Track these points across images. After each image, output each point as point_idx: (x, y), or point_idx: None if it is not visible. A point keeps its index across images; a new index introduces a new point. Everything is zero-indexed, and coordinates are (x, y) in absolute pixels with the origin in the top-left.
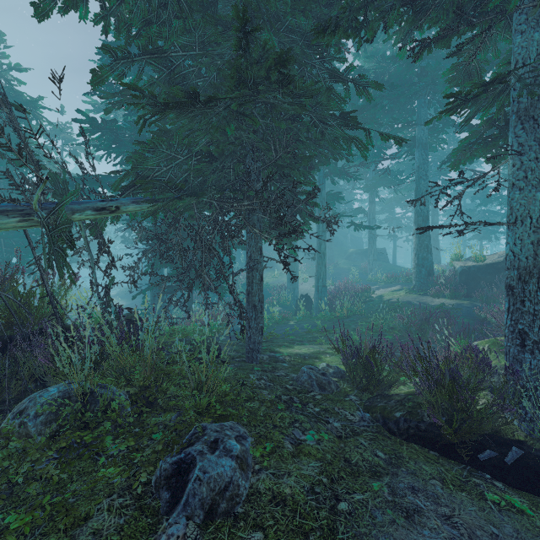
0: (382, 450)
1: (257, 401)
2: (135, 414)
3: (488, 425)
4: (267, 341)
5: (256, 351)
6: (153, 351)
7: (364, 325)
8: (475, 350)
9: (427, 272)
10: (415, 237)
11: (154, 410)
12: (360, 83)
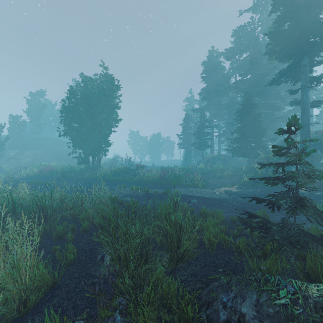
0: None
1: None
2: None
3: None
4: None
5: None
6: None
7: None
8: None
9: None
10: None
11: None
12: None
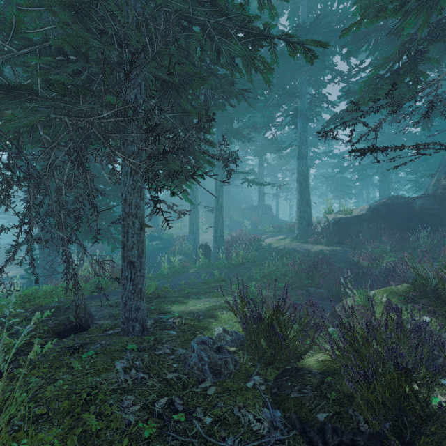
0: None
1: (98, 445)
2: None
3: None
4: (159, 297)
5: (133, 321)
6: None
7: (258, 273)
8: (396, 310)
9: (307, 223)
10: (298, 193)
11: None
12: None
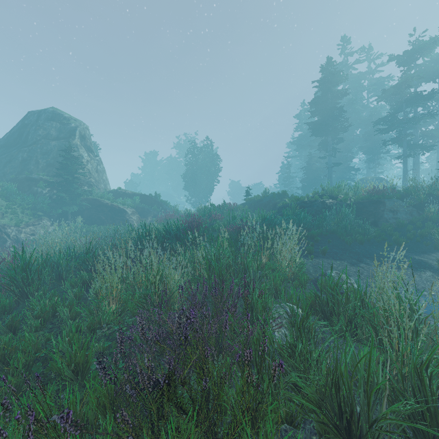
0: None
1: None
2: None
3: None
4: None
5: None
6: None
7: None
8: None
9: None
10: None
11: None
12: None
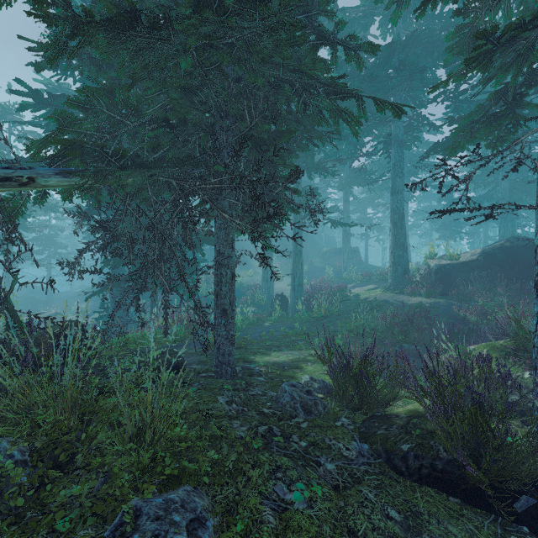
0: (394, 506)
1: (225, 443)
2: (31, 488)
3: (537, 473)
4: (240, 347)
5: (226, 365)
6: (96, 368)
7: (344, 326)
8: (486, 360)
9: (403, 270)
10: (391, 235)
11: (73, 469)
12: (350, 45)
